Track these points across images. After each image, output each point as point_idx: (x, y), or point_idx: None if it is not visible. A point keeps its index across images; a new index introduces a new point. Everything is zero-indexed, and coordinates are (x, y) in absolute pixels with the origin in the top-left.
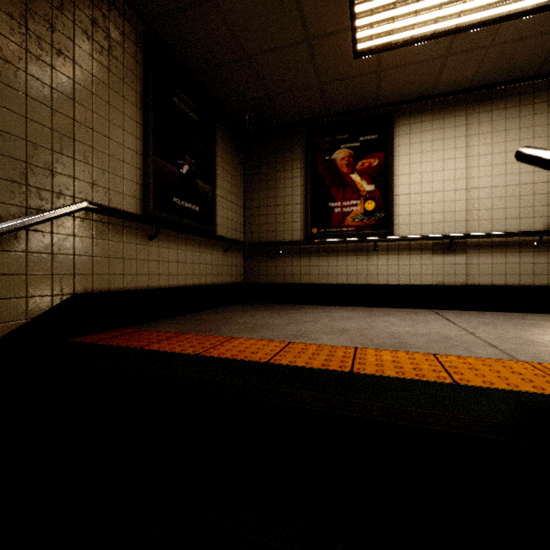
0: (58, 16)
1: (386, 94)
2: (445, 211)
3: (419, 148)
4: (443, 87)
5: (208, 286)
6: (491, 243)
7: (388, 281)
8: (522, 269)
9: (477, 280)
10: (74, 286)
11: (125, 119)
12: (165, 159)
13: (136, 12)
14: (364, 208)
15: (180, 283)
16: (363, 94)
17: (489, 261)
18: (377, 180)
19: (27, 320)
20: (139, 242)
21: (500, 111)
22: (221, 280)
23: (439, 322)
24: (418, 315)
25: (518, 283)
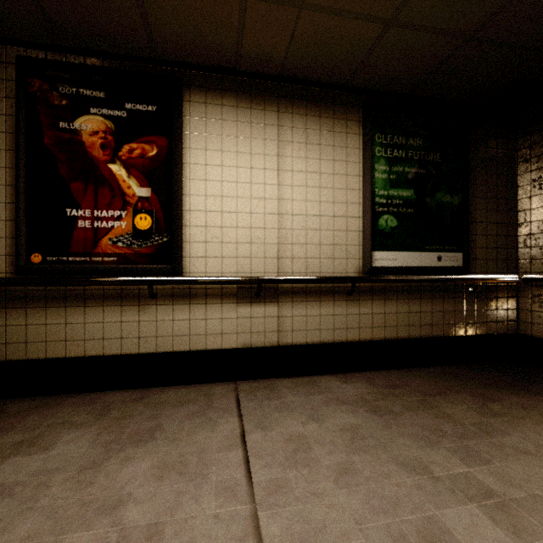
0: None
1: (164, 38)
2: (253, 242)
3: (220, 143)
4: (250, 61)
5: None
6: (305, 289)
7: (174, 346)
8: (336, 322)
9: (290, 338)
10: None
11: None
12: None
13: None
14: (134, 225)
15: None
16: (121, 21)
17: (303, 312)
18: (156, 182)
19: None
20: None
21: (315, 118)
22: None
23: (224, 469)
24: (204, 425)
25: (333, 339)
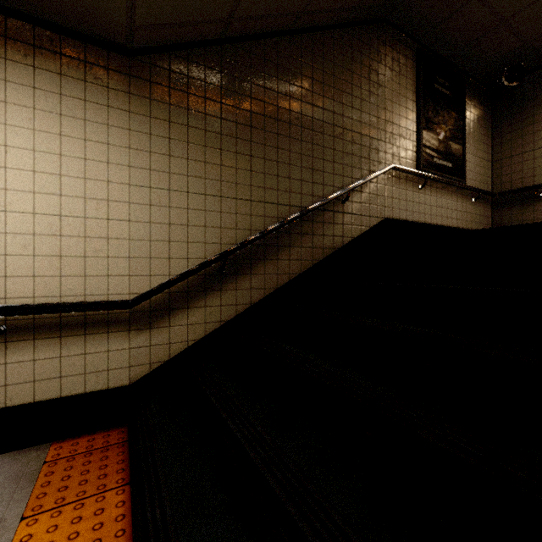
0: (379, 66)
1: None
2: None
3: None
4: None
5: (458, 229)
6: None
7: None
8: None
9: None
10: (385, 214)
11: (406, 111)
12: (428, 131)
13: (412, 38)
14: None
15: (438, 222)
16: None
17: None
18: None
19: (369, 227)
20: (413, 191)
21: None
22: (469, 226)
23: None
24: None
25: None
